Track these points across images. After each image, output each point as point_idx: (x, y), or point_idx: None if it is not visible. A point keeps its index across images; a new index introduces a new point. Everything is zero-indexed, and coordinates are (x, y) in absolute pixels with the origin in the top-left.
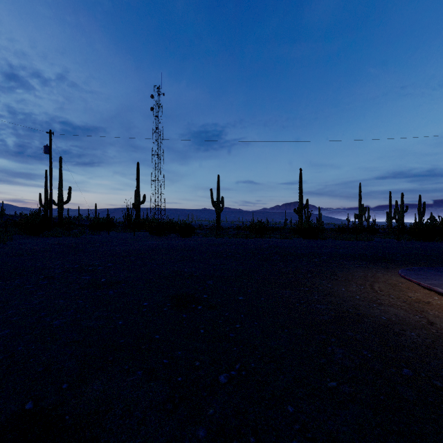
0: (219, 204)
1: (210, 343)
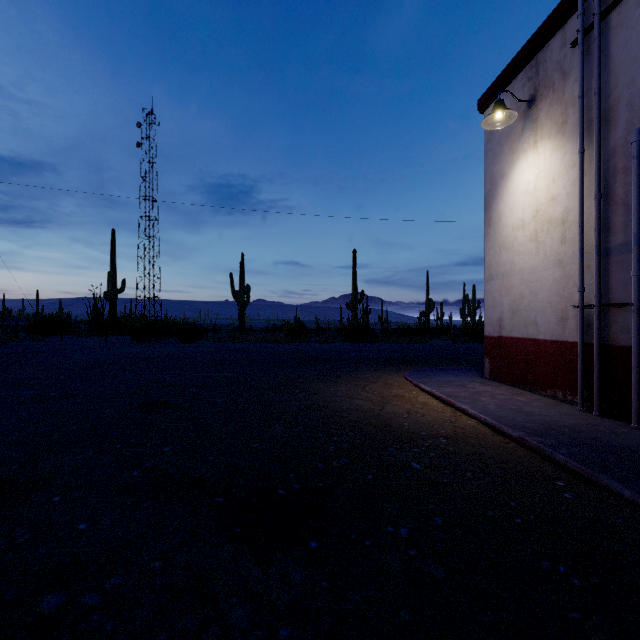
0: (242, 295)
1: (167, 433)
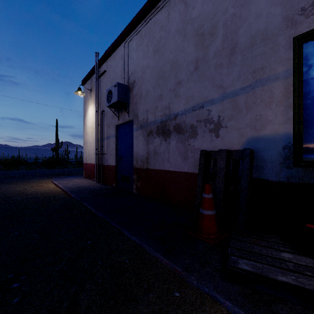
0: None
1: None
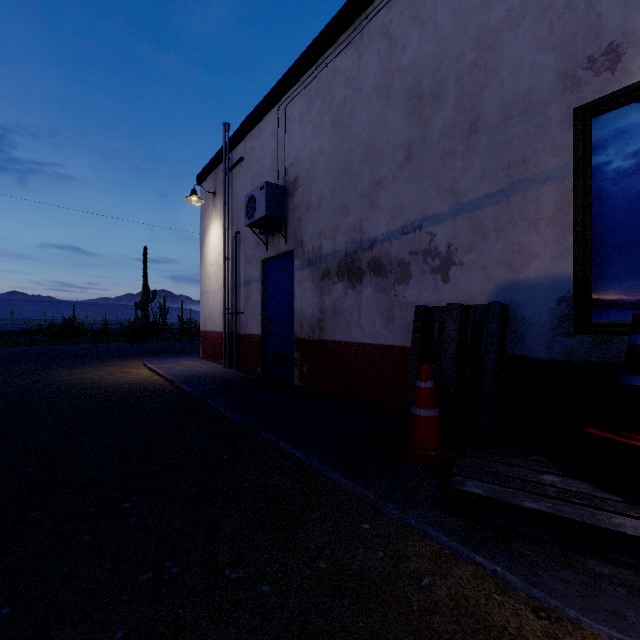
0: None
1: None
